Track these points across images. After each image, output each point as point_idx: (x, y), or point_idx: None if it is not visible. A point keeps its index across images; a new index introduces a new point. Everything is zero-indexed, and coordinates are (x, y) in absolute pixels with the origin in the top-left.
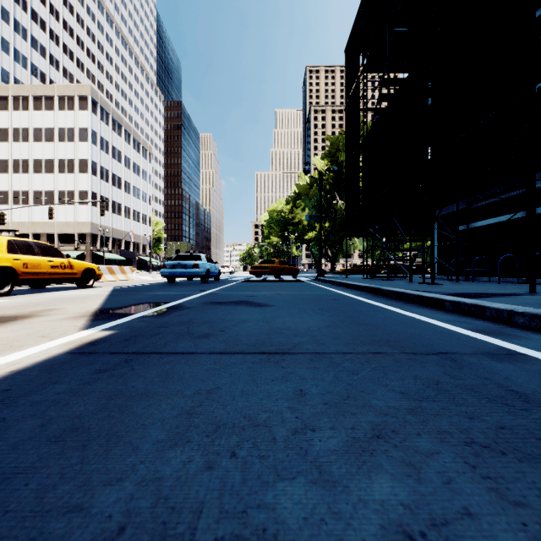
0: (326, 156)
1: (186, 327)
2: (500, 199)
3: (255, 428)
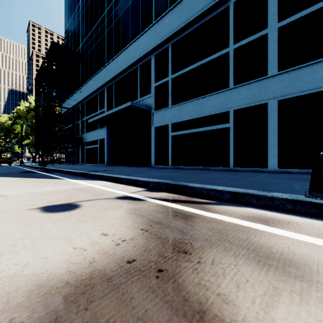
0: (38, 100)
1: None
2: (72, 145)
3: None
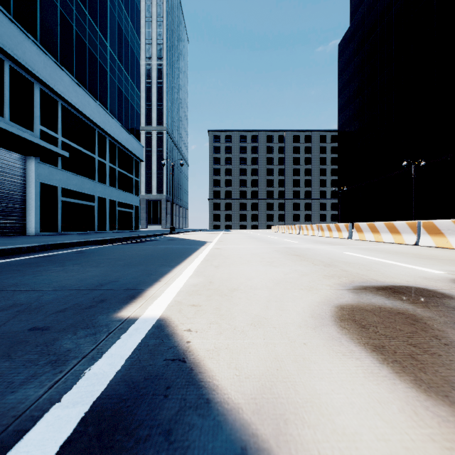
0: None
1: (2, 327)
2: None
3: (68, 272)
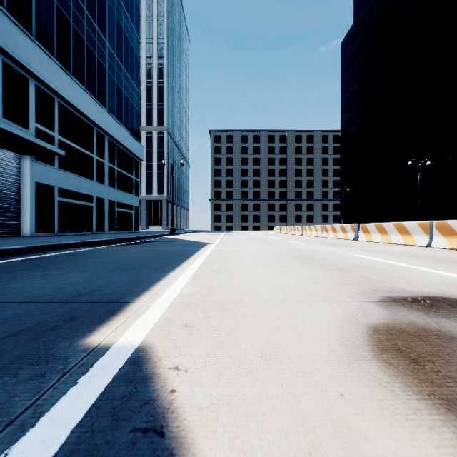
0: None
1: None
2: None
3: (47, 278)
